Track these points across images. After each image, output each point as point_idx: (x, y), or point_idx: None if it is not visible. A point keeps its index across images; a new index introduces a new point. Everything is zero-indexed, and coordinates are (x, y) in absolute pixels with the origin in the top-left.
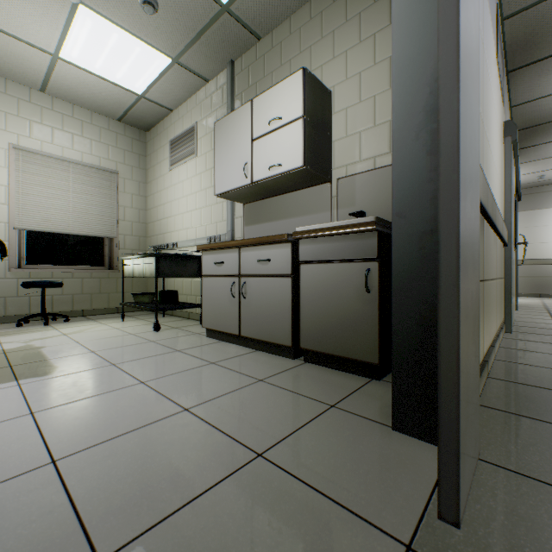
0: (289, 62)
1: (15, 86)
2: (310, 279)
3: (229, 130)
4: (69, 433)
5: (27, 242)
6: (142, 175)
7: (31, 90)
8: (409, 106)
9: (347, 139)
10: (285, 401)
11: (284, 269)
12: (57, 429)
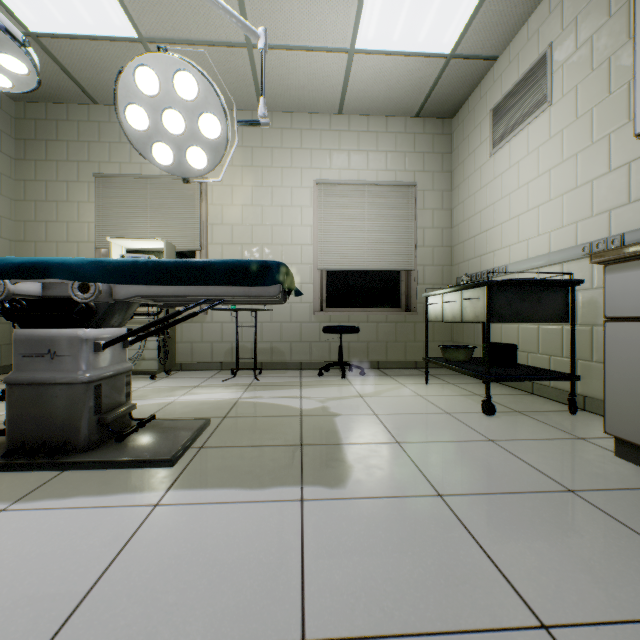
0: None
1: (317, 119)
2: None
3: None
4: None
5: (327, 284)
6: (445, 181)
7: (330, 116)
8: None
9: None
10: None
11: None
12: None
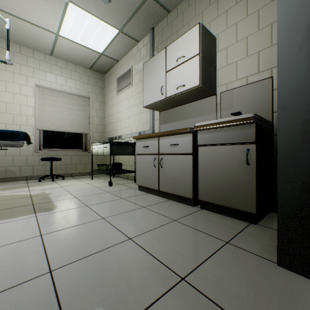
0: (188, 23)
1: (37, 53)
2: (205, 156)
3: (152, 67)
4: (60, 251)
5: (43, 136)
6: (102, 98)
7: (45, 55)
8: (292, 27)
9: (227, 66)
10: (194, 236)
11: (187, 150)
12: (54, 247)
